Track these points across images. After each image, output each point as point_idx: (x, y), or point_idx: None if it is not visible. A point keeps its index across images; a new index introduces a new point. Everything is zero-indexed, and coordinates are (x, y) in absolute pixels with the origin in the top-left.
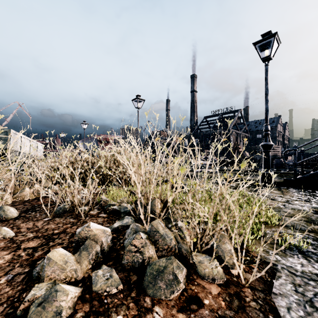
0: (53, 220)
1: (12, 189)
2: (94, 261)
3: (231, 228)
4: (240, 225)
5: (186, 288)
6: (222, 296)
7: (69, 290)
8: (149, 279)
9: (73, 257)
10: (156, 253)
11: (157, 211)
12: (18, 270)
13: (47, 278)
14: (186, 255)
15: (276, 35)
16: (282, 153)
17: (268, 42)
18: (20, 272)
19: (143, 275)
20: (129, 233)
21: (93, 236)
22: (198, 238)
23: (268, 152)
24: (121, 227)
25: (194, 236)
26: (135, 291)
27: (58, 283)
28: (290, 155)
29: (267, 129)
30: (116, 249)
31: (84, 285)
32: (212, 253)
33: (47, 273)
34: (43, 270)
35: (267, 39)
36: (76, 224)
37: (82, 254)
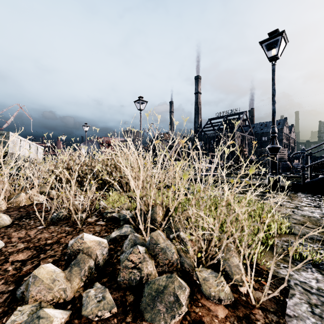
0: (47, 228)
1: (7, 194)
2: (86, 278)
3: (239, 238)
4: (249, 238)
5: (188, 311)
6: (230, 321)
7: (54, 316)
8: (147, 301)
9: (63, 273)
10: (156, 269)
11: (159, 219)
12: (2, 288)
13: (32, 299)
14: (189, 270)
15: (283, 33)
16: (288, 156)
17: (275, 41)
18: (4, 291)
19: (141, 294)
20: (127, 244)
21: (86, 249)
22: (202, 250)
23: (275, 155)
24: (119, 237)
25: (198, 248)
26: (131, 315)
27: (41, 308)
28: (296, 158)
29: (274, 132)
30: (112, 263)
31: (73, 308)
32: (218, 267)
33: (32, 293)
34: (28, 289)
35: (274, 37)
36: (71, 233)
37: (73, 270)
